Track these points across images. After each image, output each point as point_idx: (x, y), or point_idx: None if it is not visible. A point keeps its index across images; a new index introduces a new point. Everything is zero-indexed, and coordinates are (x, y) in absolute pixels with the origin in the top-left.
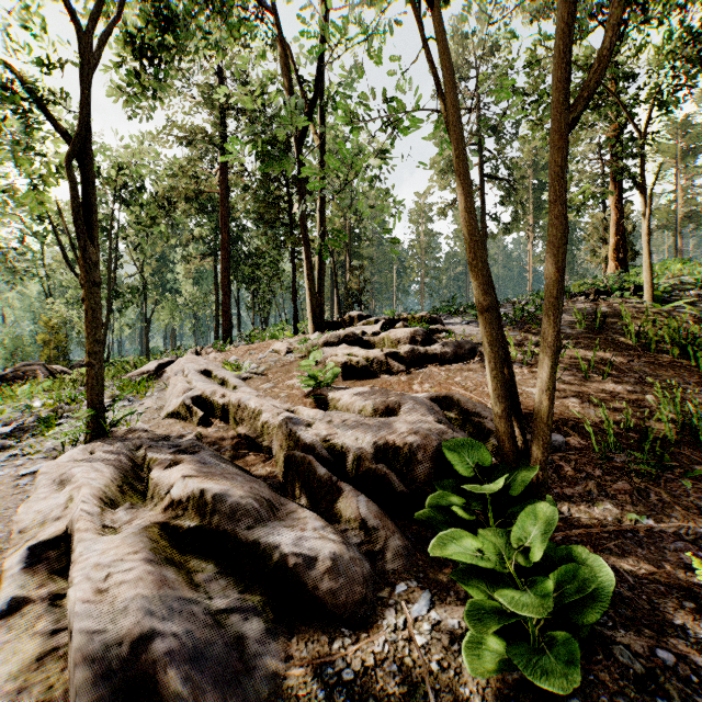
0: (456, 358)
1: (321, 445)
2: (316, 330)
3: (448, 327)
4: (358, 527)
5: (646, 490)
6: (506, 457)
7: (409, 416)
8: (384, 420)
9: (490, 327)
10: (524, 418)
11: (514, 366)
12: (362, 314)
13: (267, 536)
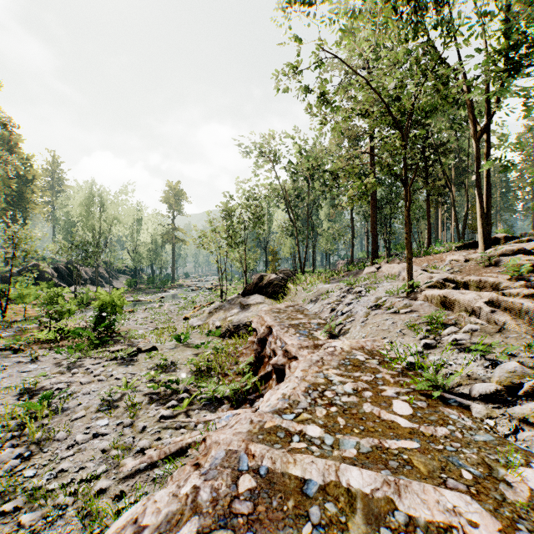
0: None
1: None
2: (485, 247)
3: None
4: None
5: None
6: None
7: None
8: None
9: None
10: None
11: None
12: (507, 235)
13: None
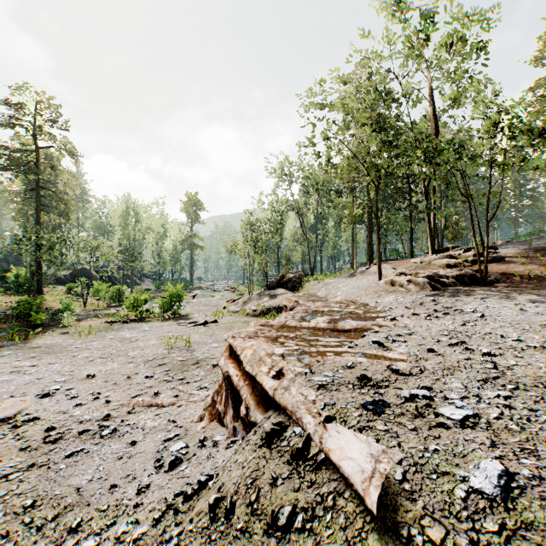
0: (493, 261)
1: (444, 275)
2: (433, 254)
3: (499, 250)
4: (452, 282)
5: (521, 283)
6: (479, 272)
7: (465, 271)
8: (458, 272)
9: (477, 252)
10: (505, 275)
11: (516, 264)
12: (454, 246)
13: (438, 279)
